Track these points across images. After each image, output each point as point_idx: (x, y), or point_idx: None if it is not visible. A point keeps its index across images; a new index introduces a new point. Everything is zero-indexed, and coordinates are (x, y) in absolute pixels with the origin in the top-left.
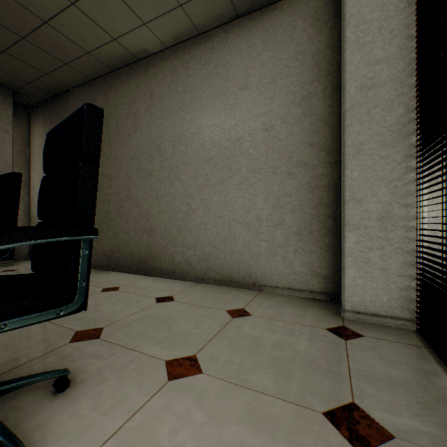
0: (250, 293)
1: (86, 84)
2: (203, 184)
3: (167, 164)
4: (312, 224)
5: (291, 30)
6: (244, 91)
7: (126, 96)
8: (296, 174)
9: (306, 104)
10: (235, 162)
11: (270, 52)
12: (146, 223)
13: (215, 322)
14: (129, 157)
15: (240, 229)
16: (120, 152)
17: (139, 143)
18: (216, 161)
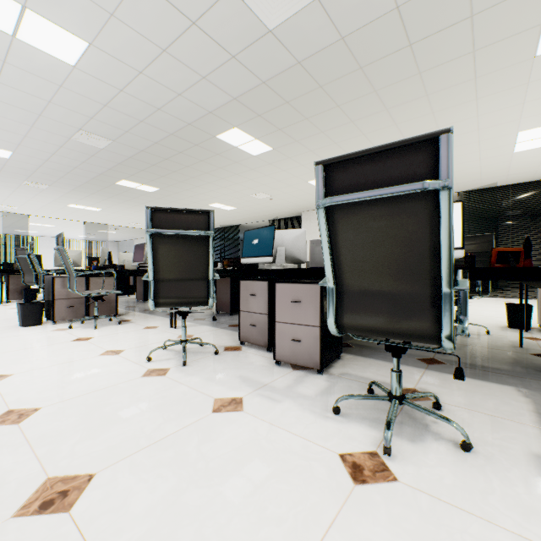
0: None
1: None
2: None
3: None
4: None
5: None
6: None
7: None
8: None
9: None
10: None
11: None
12: None
13: None
14: None
15: None
16: None
17: None
18: None
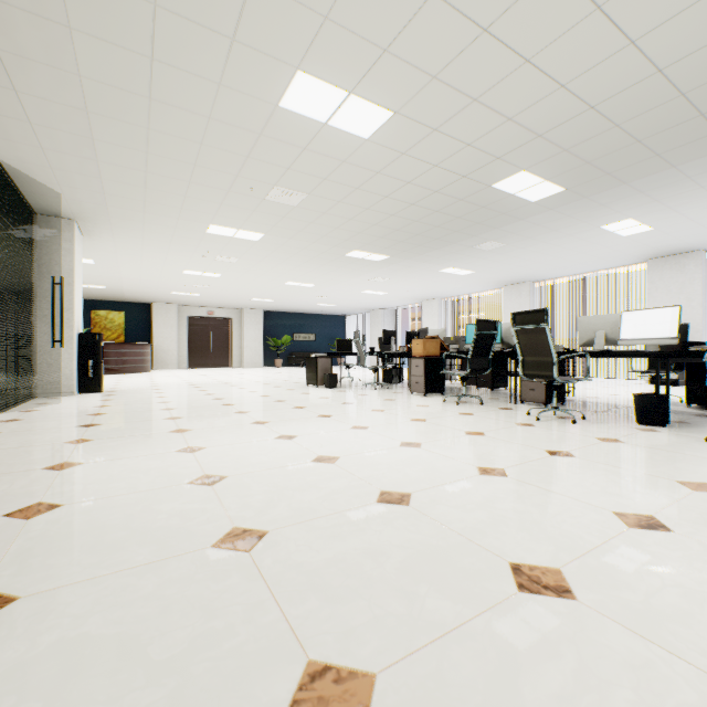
0: None
1: None
2: None
3: None
4: None
5: None
6: None
7: None
8: None
9: None
10: None
11: None
12: None
13: None
14: None
15: None
16: None
17: None
18: None
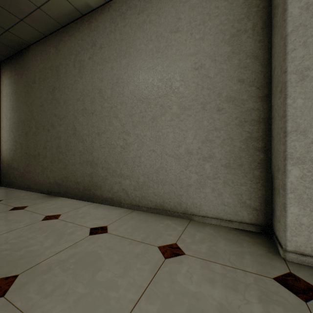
0: (181, 223)
1: (42, 40)
2: (138, 121)
3: (106, 104)
4: (241, 157)
5: None
6: (175, 35)
7: (73, 47)
8: (225, 110)
9: (235, 41)
10: (167, 100)
11: None
12: (89, 156)
13: (146, 265)
14: (75, 100)
15: (171, 162)
16: (68, 96)
17: (83, 87)
18: (149, 100)
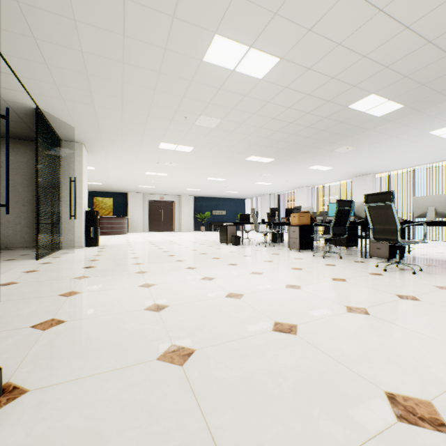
0: (4, 250)
1: None
2: None
3: None
4: (34, 223)
5: (25, 152)
6: (0, 168)
7: None
8: (27, 205)
9: (31, 181)
10: None
11: (15, 157)
12: None
13: None
14: None
15: None
16: None
17: None
18: None
